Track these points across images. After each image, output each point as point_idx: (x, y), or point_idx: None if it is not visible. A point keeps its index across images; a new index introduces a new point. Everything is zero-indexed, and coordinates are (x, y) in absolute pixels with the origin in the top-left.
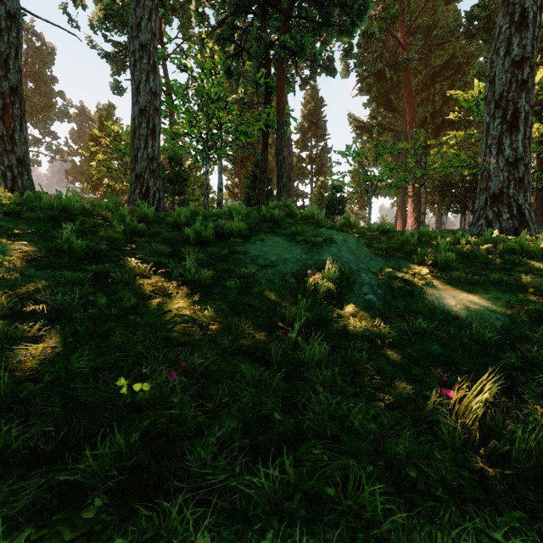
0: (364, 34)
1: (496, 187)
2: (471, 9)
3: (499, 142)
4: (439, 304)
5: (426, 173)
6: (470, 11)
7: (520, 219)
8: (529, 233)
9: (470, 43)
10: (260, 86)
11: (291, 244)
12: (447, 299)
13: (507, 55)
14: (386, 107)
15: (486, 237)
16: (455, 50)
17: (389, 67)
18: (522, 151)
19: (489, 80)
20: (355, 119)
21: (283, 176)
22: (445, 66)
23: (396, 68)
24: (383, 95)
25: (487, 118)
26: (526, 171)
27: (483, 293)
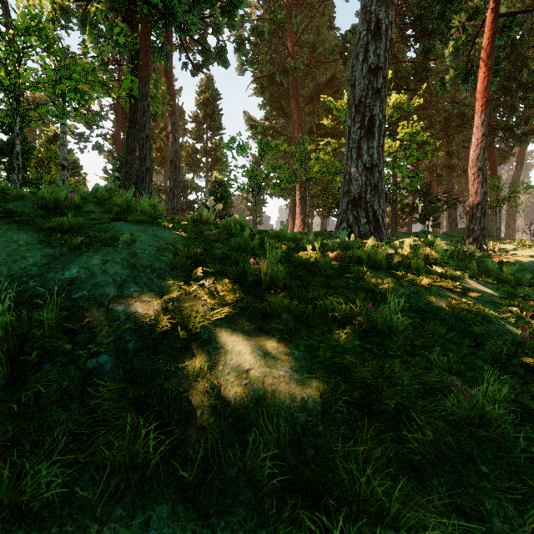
0: (254, 30)
1: (356, 191)
2: (345, 34)
3: (358, 147)
4: (224, 368)
5: (310, 177)
6: (344, 35)
7: (375, 224)
8: (382, 239)
9: (345, 65)
10: (120, 44)
11: (37, 246)
12: (240, 357)
13: (365, 61)
14: (279, 112)
15: (341, 242)
16: (335, 71)
17: (279, 71)
18: (377, 158)
19: (350, 83)
20: (250, 118)
21: (147, 158)
22: (327, 84)
23: (285, 73)
24: (276, 99)
25: (349, 121)
26: (380, 178)
27: (303, 336)
